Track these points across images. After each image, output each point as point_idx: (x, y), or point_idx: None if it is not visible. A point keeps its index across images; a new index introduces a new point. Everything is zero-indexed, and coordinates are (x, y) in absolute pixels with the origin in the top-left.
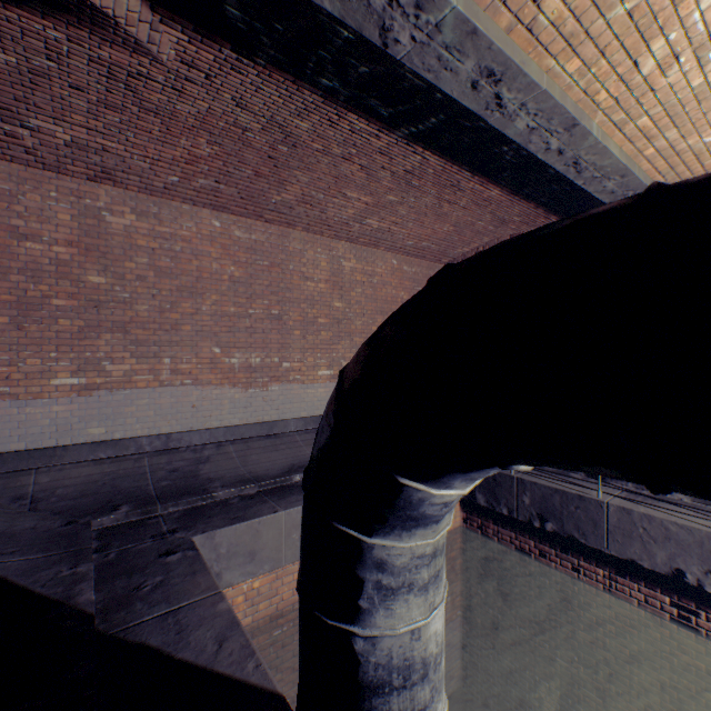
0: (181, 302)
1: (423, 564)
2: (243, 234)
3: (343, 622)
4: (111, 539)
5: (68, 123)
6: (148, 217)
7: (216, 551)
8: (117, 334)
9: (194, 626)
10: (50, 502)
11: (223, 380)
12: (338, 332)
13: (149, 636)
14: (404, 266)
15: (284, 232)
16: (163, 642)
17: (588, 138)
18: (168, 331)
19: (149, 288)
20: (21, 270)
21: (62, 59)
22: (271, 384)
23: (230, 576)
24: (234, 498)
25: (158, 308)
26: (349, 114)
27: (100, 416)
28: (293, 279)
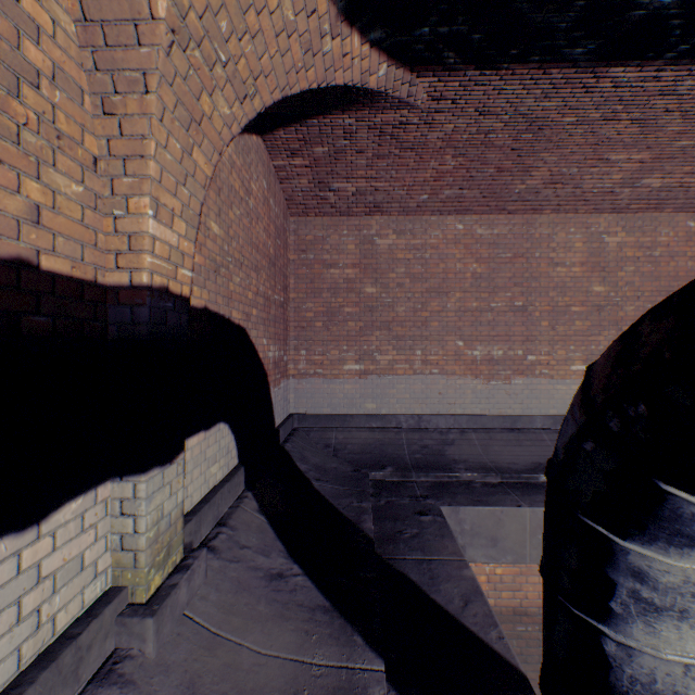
0: (429, 302)
1: None
2: (484, 231)
3: (590, 617)
4: (381, 489)
5: (354, 179)
6: (404, 234)
7: (459, 525)
8: (382, 332)
9: (443, 578)
10: (343, 453)
11: (465, 371)
12: (597, 321)
13: (409, 570)
14: None
15: (528, 220)
16: (419, 580)
17: None
18: (419, 327)
19: (405, 292)
20: (328, 289)
21: (352, 136)
22: (513, 378)
23: (472, 552)
24: (476, 482)
25: (411, 308)
26: (610, 71)
27: (372, 394)
28: (539, 267)
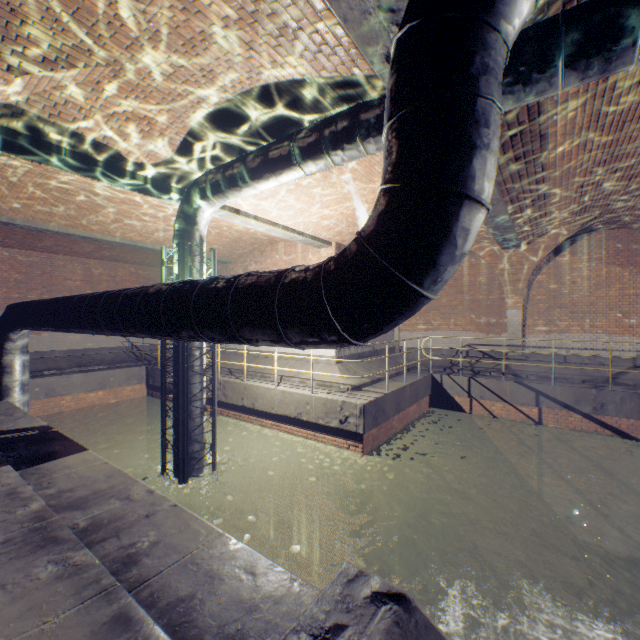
0: None
1: (14, 350)
2: (25, 258)
3: None
4: None
5: None
6: None
7: None
8: None
9: None
10: None
11: None
12: None
13: None
14: (141, 271)
15: (53, 256)
16: None
17: (146, 247)
18: None
19: None
20: None
21: None
22: (44, 333)
23: None
24: None
25: None
26: None
27: None
28: (59, 280)
